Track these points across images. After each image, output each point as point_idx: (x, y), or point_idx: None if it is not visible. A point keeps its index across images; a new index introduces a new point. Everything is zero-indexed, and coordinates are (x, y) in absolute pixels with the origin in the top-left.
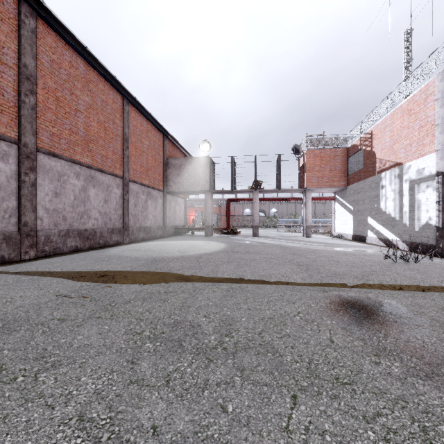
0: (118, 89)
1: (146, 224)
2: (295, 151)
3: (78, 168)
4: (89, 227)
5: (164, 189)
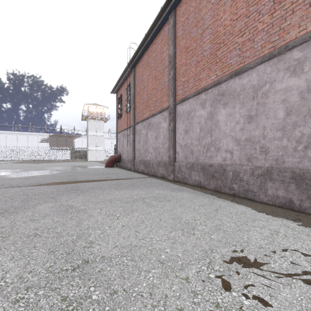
0: None
1: None
2: None
3: (204, 96)
4: (218, 163)
5: None
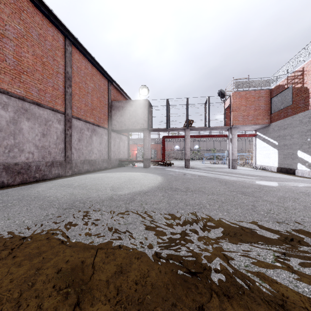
0: (58, 27)
1: (90, 157)
2: (220, 95)
3: (4, 98)
4: (21, 161)
5: (109, 127)
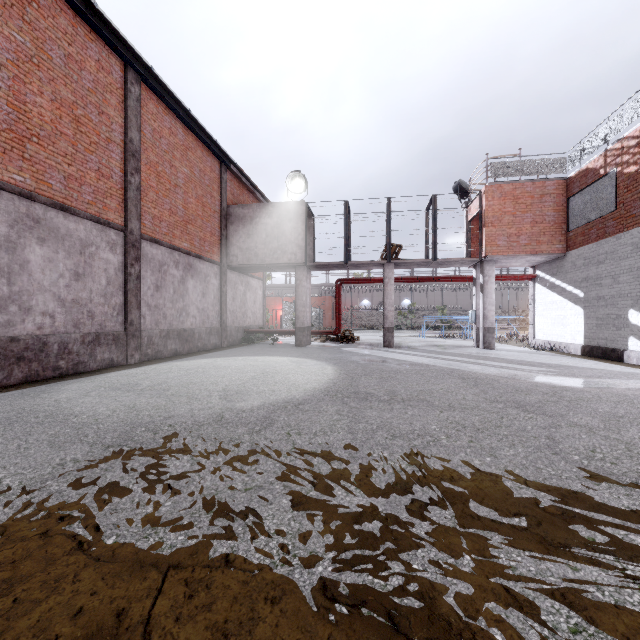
0: (111, 42)
1: (182, 324)
2: (459, 192)
3: None
4: (25, 333)
5: (223, 261)
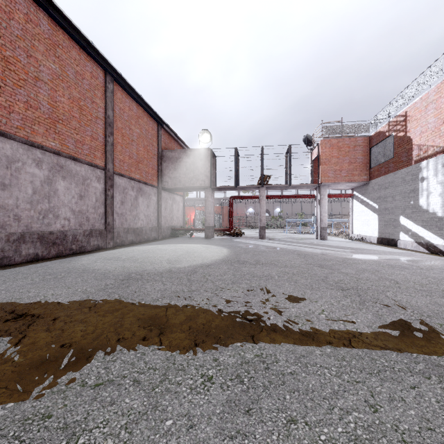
0: (98, 61)
1: (136, 225)
2: (306, 142)
3: (39, 154)
4: (56, 229)
5: (159, 185)
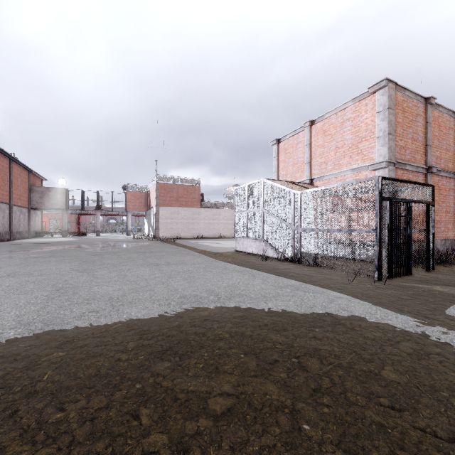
0: (10, 158)
1: (19, 229)
2: (123, 189)
3: None
4: None
5: (29, 207)
